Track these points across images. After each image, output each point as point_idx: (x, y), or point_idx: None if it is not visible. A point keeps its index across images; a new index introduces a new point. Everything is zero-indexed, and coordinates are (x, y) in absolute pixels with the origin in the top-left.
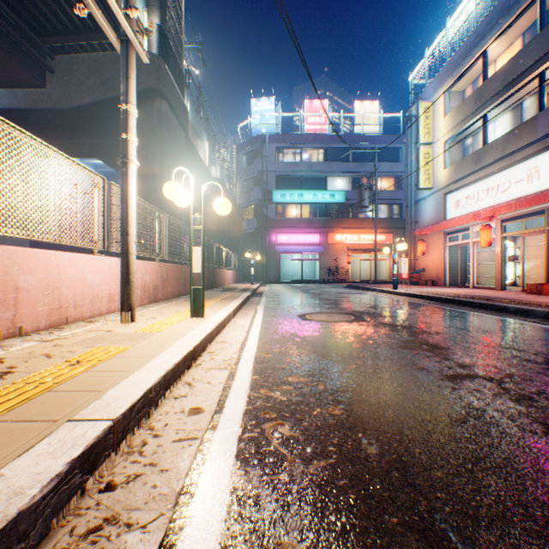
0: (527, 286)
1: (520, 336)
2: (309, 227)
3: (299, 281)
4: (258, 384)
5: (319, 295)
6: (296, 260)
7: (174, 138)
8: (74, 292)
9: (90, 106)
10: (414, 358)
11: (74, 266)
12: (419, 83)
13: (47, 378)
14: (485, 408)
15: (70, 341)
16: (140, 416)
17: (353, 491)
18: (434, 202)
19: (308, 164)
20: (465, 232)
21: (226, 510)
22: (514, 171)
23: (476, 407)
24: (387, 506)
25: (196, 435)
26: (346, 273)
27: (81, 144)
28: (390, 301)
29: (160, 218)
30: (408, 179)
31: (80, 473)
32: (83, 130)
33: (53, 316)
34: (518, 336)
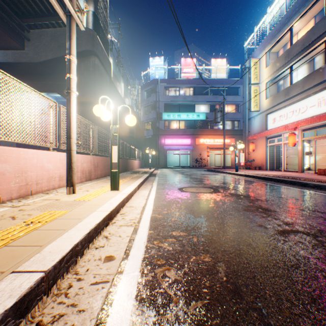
0: (318, 170)
1: (320, 203)
2: (184, 135)
3: (178, 167)
4: (153, 237)
5: (190, 175)
6: (176, 154)
7: (103, 80)
8: (36, 174)
9: (51, 61)
10: (254, 218)
11: (36, 158)
12: (250, 48)
13: (7, 236)
14: (309, 256)
15: (31, 207)
16: (68, 264)
17: None
18: (260, 119)
19: (183, 96)
20: (279, 137)
21: None
22: (309, 100)
23: (303, 255)
24: None
25: (107, 279)
26: (207, 162)
27: (46, 84)
28: (234, 179)
29: (93, 128)
30: (244, 105)
31: (12, 319)
32: (47, 76)
33: (22, 190)
34: (318, 203)
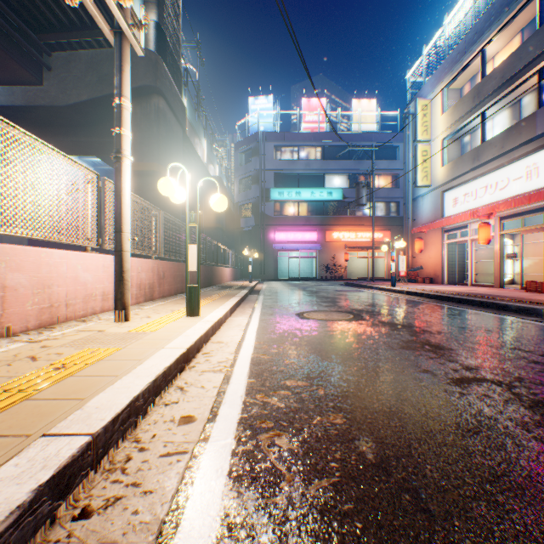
0: (526, 284)
1: (524, 336)
2: (306, 225)
3: (297, 279)
4: (254, 389)
5: (317, 293)
6: (294, 257)
7: (172, 135)
8: (65, 290)
9: (87, 103)
10: (417, 359)
11: (65, 264)
12: (416, 81)
13: (27, 384)
14: (497, 417)
15: (59, 342)
16: (125, 427)
17: (360, 519)
18: (432, 199)
19: (306, 162)
20: (463, 229)
21: (216, 543)
22: (513, 168)
23: (487, 415)
24: (399, 538)
25: (185, 448)
26: (344, 270)
27: (79, 141)
28: (389, 299)
29: (157, 215)
30: (406, 177)
31: (49, 500)
32: (80, 128)
33: (43, 316)
34: (522, 336)
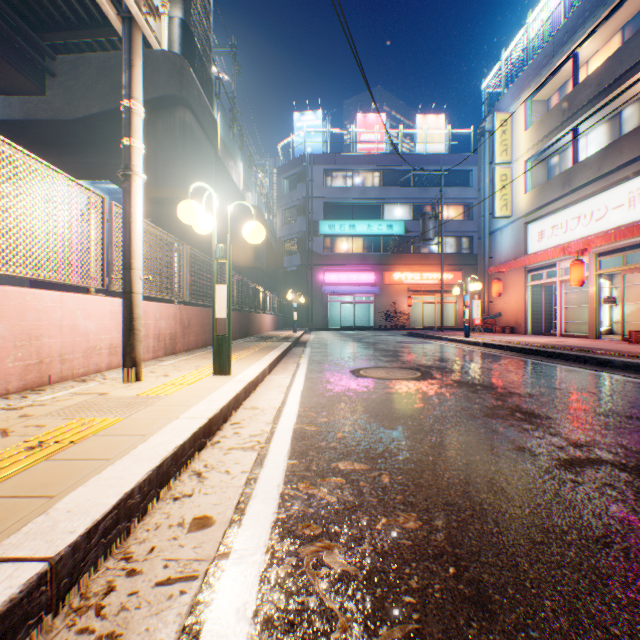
0: (629, 335)
1: (639, 400)
2: (362, 264)
3: (351, 328)
4: (296, 475)
5: (375, 345)
6: (347, 303)
7: (201, 156)
8: (60, 342)
9: (99, 117)
10: (508, 432)
11: (60, 309)
12: (493, 92)
13: None
14: (631, 519)
15: (45, 410)
16: (109, 539)
17: None
18: (513, 233)
19: (361, 189)
20: (551, 268)
21: None
22: (612, 194)
23: (617, 515)
24: None
25: (194, 571)
26: (407, 318)
27: (89, 163)
28: (462, 352)
29: (180, 250)
30: (481, 206)
31: None
32: (91, 147)
33: (29, 375)
34: (637, 400)
